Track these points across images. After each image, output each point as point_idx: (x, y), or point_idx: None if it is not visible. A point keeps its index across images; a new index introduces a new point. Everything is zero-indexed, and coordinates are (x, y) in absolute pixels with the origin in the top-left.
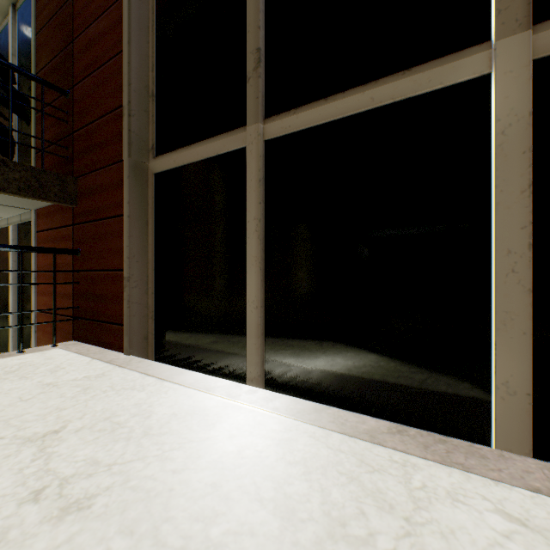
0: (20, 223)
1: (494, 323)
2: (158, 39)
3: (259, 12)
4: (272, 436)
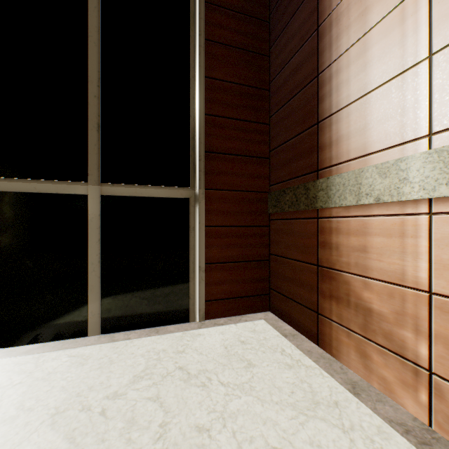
0: None
1: (88, 290)
2: None
3: None
4: None
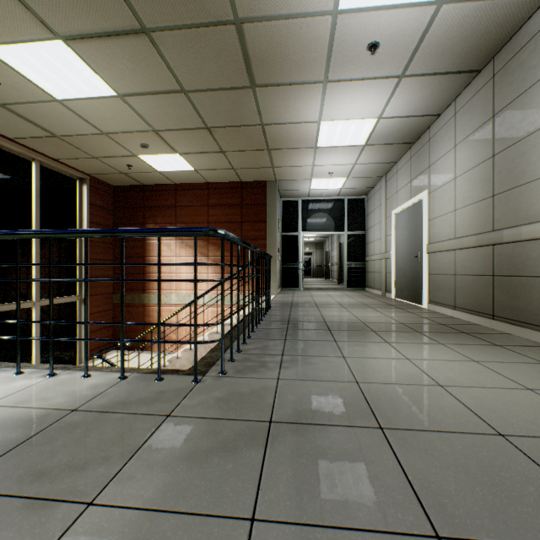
0: None
1: (36, 359)
2: None
3: None
4: None
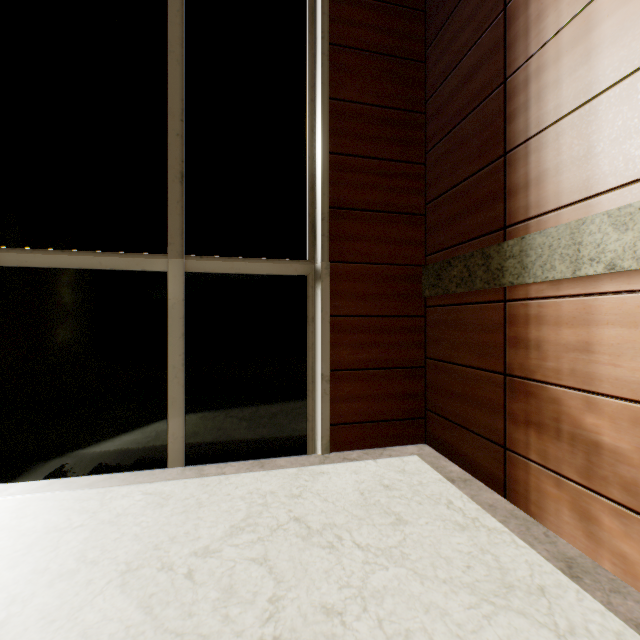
0: None
1: (169, 404)
2: None
3: None
4: (8, 510)
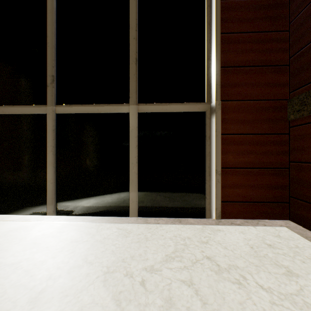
0: None
1: (129, 183)
2: None
3: (53, 60)
4: (57, 228)
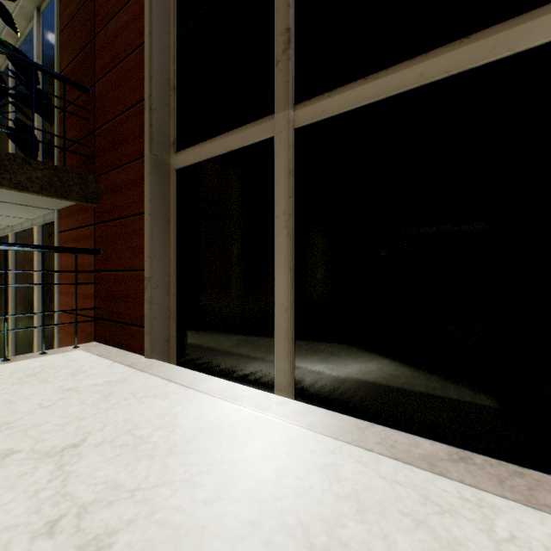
0: (44, 223)
1: None
2: (180, 30)
3: None
4: (313, 460)
